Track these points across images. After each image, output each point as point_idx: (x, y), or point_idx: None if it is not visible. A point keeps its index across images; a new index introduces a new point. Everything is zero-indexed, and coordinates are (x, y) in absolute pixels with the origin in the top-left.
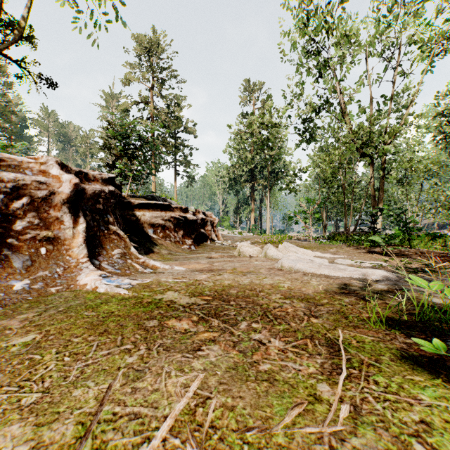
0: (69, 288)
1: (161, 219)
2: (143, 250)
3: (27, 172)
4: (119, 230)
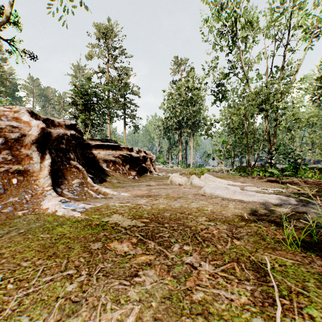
0: (34, 212)
1: (112, 156)
2: (98, 180)
3: (3, 118)
4: (79, 164)
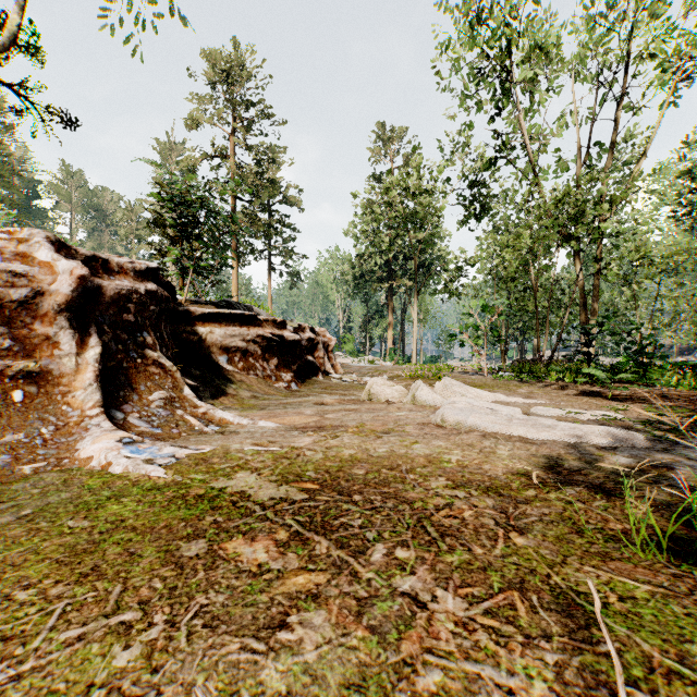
0: (59, 465)
1: (240, 339)
2: (208, 391)
3: None
4: (164, 358)
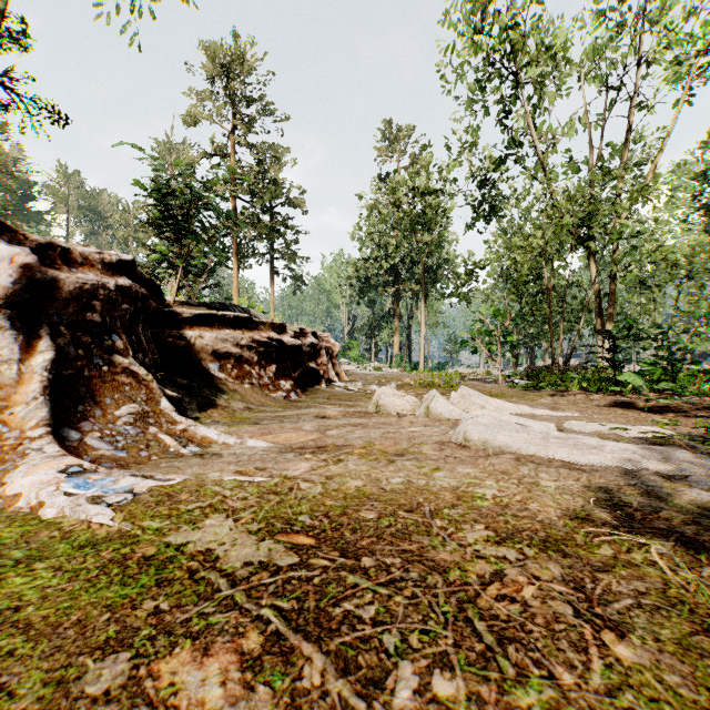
0: None
1: (234, 343)
2: (195, 403)
3: None
4: (137, 365)
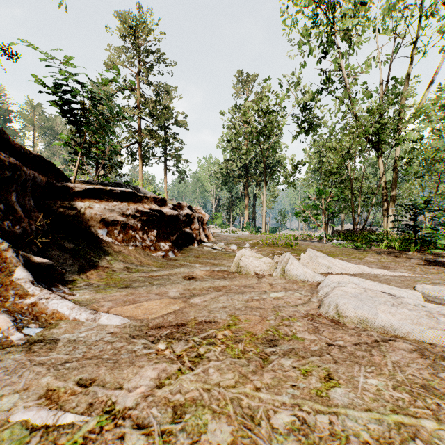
0: None
1: (120, 213)
2: (77, 265)
3: None
4: None
